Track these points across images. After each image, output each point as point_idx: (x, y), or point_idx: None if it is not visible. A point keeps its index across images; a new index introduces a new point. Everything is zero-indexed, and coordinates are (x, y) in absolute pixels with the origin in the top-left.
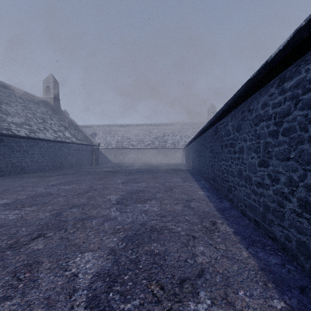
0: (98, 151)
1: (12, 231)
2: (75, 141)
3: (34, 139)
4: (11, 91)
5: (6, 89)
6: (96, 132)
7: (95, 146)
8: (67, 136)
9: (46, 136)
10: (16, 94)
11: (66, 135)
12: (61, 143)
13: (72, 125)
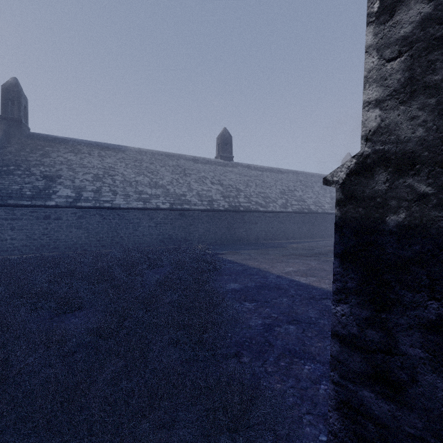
0: None
1: None
2: None
3: None
4: None
5: None
6: None
7: None
8: None
9: None
10: None
11: None
12: None
13: None
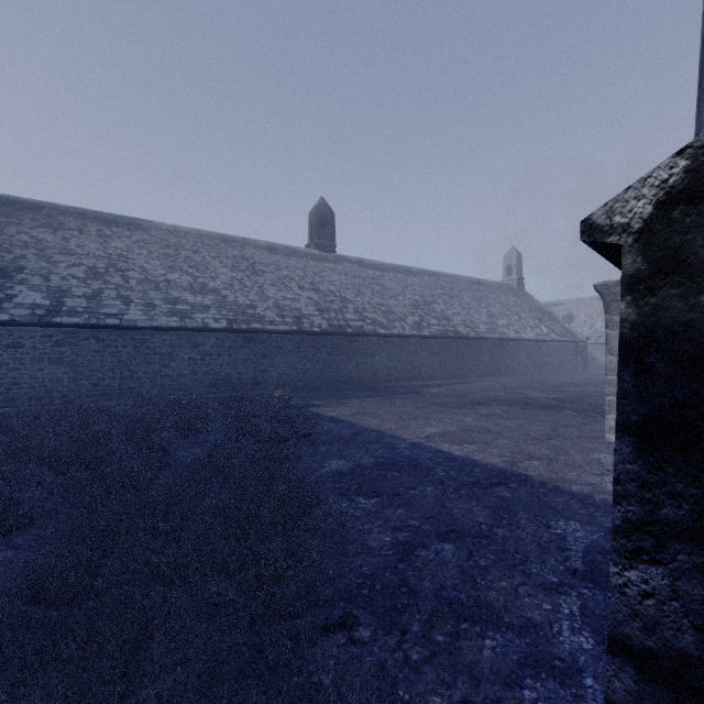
0: (585, 350)
1: (584, 393)
2: (554, 337)
3: (520, 341)
4: (483, 286)
5: (479, 286)
6: (572, 314)
7: (580, 343)
8: (545, 333)
9: (528, 336)
10: (487, 288)
11: (543, 331)
12: (541, 342)
13: (544, 314)
